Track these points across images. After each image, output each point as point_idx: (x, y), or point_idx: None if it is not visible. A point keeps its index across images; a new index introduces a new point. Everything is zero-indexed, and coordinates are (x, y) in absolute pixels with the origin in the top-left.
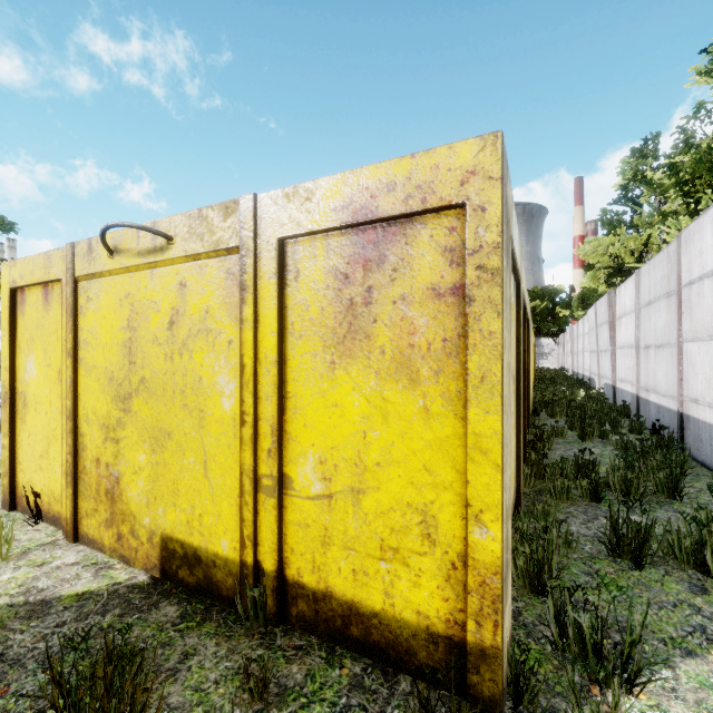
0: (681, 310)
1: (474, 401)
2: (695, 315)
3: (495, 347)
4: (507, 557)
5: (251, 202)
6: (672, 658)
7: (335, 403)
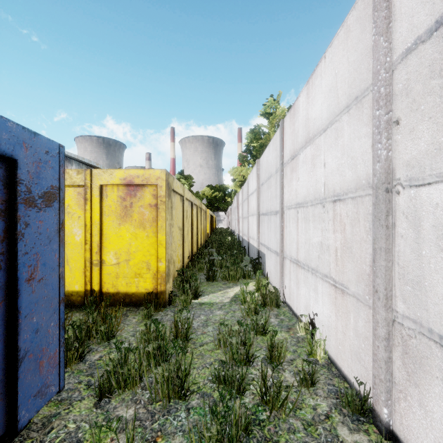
0: (248, 205)
1: (159, 232)
2: (250, 207)
3: (164, 219)
4: (169, 272)
5: (89, 171)
6: (210, 294)
7: (121, 236)
